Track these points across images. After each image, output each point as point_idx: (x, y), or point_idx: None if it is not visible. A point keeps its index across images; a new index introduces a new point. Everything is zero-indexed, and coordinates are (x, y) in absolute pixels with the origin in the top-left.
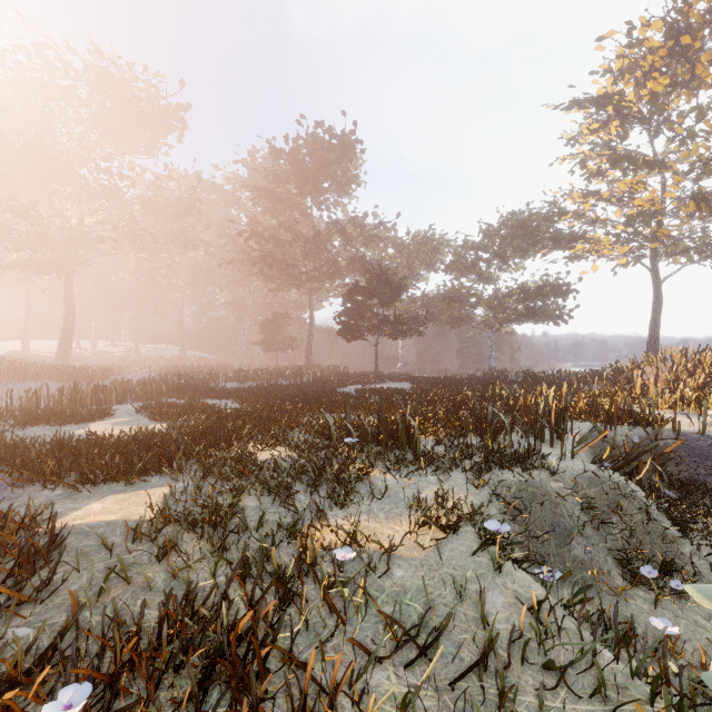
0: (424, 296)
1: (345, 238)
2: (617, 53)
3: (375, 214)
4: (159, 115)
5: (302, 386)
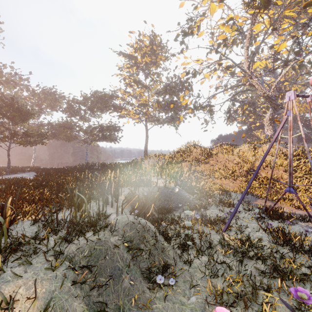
0: (49, 123)
1: None
2: (136, 41)
3: (12, 67)
4: None
5: None
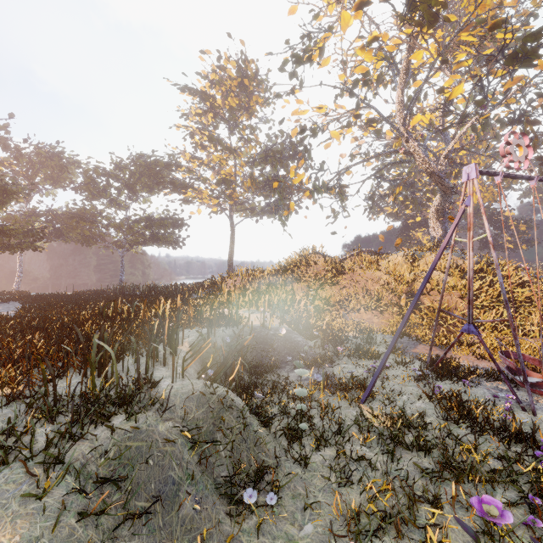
0: (49, 211)
1: None
2: (213, 68)
3: None
4: None
5: None
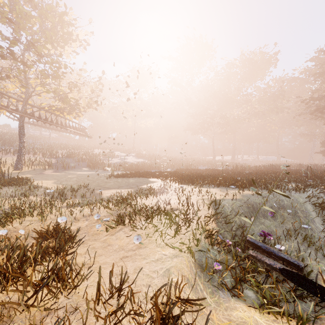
0: None
1: None
2: None
3: None
4: (265, 62)
5: None
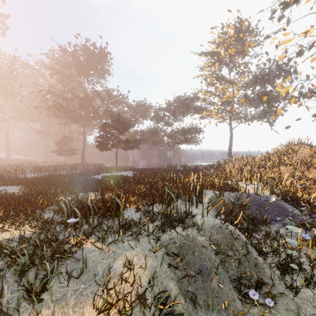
0: (141, 130)
1: (102, 100)
2: (218, 35)
3: (118, 90)
4: None
5: (72, 175)
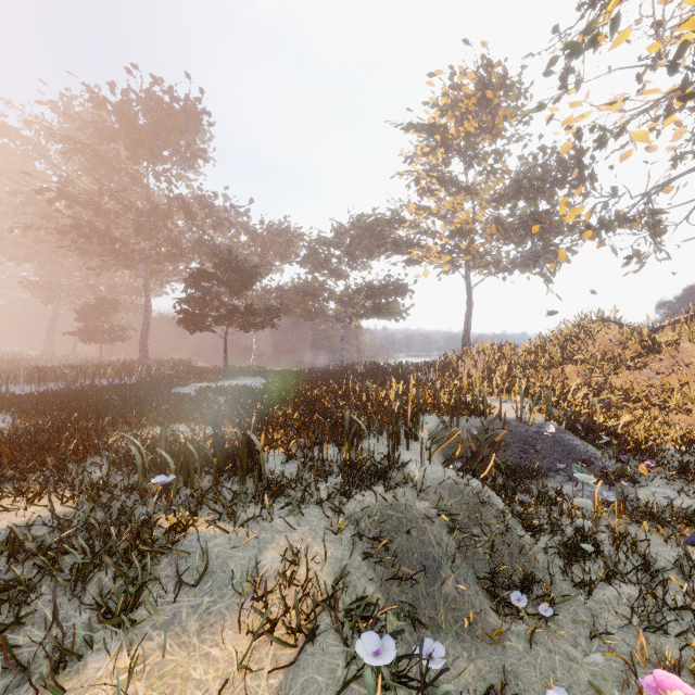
0: (279, 288)
1: (190, 217)
2: (444, 91)
3: (226, 195)
4: None
5: (126, 387)
